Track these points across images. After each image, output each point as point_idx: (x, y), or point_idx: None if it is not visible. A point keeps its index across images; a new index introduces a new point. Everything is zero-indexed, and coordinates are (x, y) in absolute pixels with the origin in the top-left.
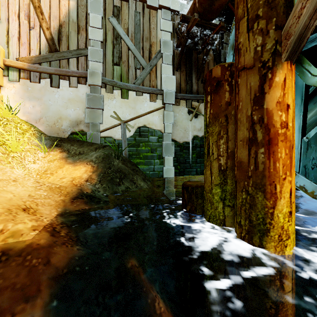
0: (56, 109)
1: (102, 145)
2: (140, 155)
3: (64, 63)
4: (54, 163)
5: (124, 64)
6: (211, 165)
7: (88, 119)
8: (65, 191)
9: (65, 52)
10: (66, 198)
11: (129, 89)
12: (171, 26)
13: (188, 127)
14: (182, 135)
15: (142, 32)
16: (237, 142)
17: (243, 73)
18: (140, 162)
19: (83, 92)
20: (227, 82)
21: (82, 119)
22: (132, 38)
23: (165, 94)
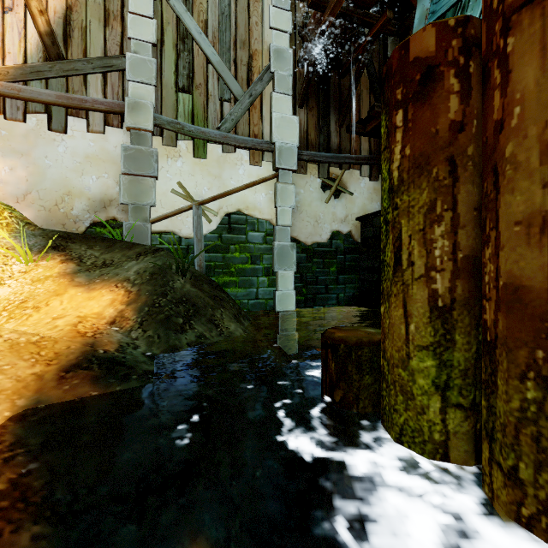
0: (59, 176)
1: (152, 248)
2: (230, 268)
3: (77, 83)
4: (46, 284)
5: (199, 91)
6: (407, 293)
7: (127, 196)
8: (50, 350)
9: (79, 62)
10: (49, 370)
11: (208, 139)
12: (289, 22)
13: (323, 215)
14: (310, 231)
15: (234, 31)
16: (502, 230)
17: (530, 12)
18: (231, 282)
19: (116, 143)
20: (454, 68)
21: (114, 197)
22: (214, 41)
23: (279, 150)
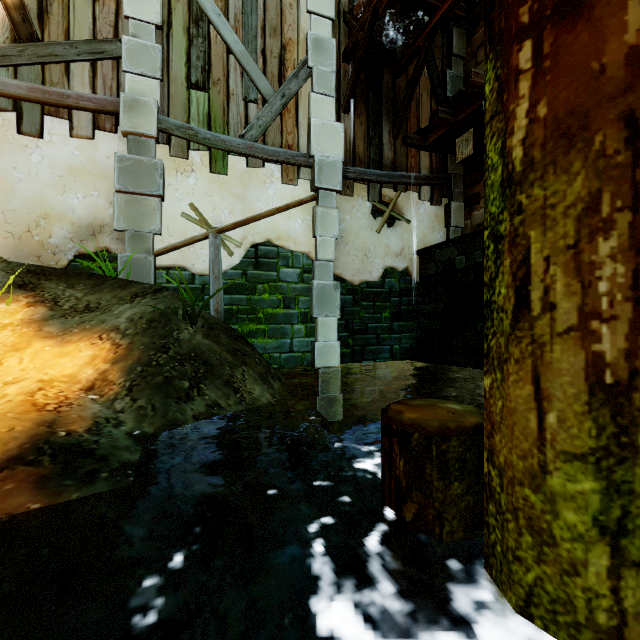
0: (33, 193)
1: (153, 288)
2: (257, 313)
3: (56, 73)
4: (1, 335)
5: (217, 88)
6: (541, 358)
7: (123, 220)
8: None
9: (59, 45)
10: None
11: (228, 150)
12: (332, 6)
13: (374, 248)
14: (358, 267)
15: (262, 14)
16: None
17: None
18: (259, 331)
19: (109, 152)
20: None
21: (106, 221)
22: (236, 26)
23: (319, 166)
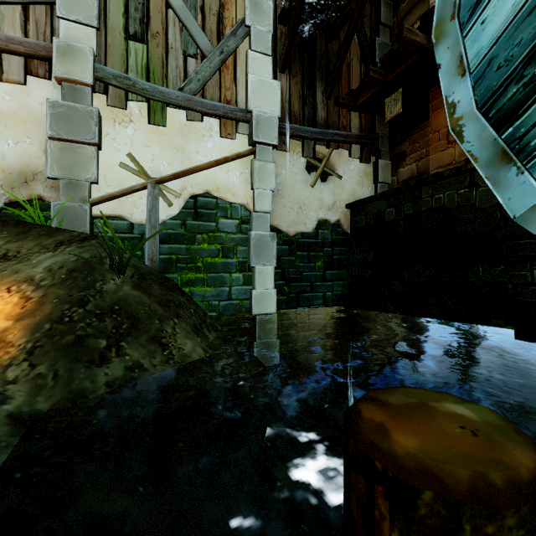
0: None
1: (82, 236)
2: (197, 262)
3: None
4: None
5: (156, 41)
6: None
7: (57, 168)
8: None
9: None
10: None
11: (167, 102)
12: None
13: (308, 201)
14: (293, 219)
15: None
16: None
17: None
18: (198, 280)
19: (42, 98)
20: None
21: (39, 169)
22: None
23: (256, 120)
